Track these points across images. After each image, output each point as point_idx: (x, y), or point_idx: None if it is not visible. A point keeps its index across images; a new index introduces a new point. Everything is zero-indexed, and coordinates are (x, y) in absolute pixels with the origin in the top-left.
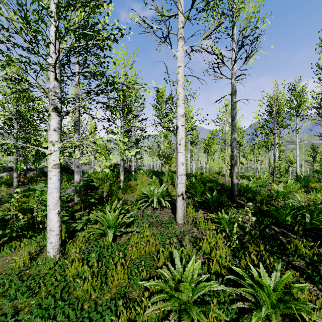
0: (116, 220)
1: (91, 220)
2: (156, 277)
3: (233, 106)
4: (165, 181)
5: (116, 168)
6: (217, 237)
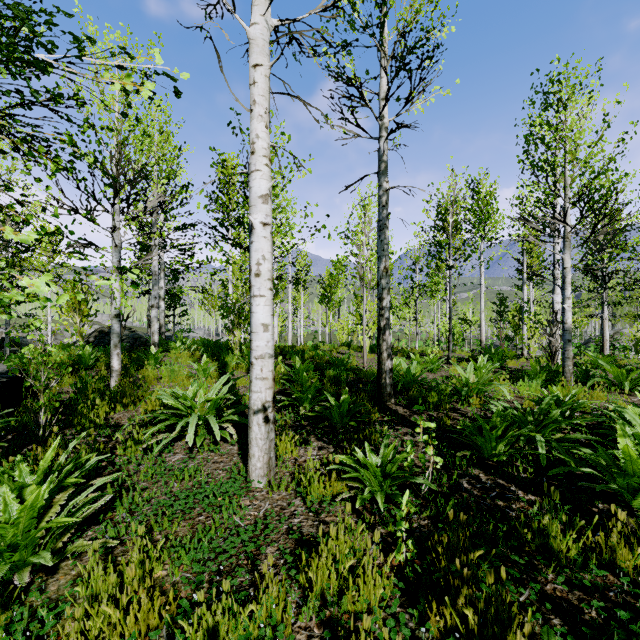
0: (42, 515)
1: None
2: None
3: (382, 200)
4: (233, 366)
5: None
6: (356, 534)
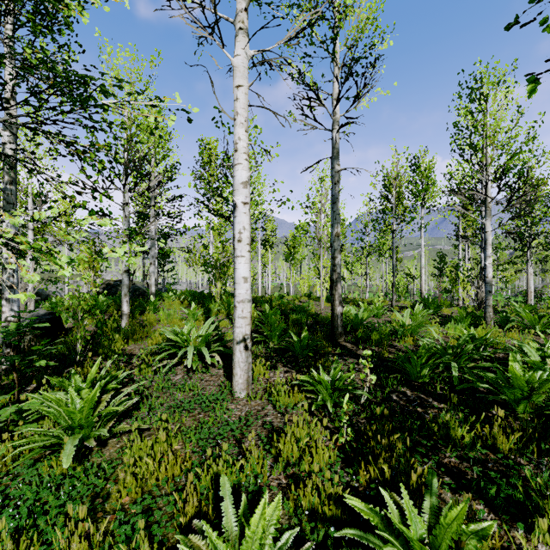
0: (95, 408)
1: (24, 415)
2: (177, 549)
3: (334, 179)
4: (215, 312)
5: (118, 288)
6: (311, 424)
